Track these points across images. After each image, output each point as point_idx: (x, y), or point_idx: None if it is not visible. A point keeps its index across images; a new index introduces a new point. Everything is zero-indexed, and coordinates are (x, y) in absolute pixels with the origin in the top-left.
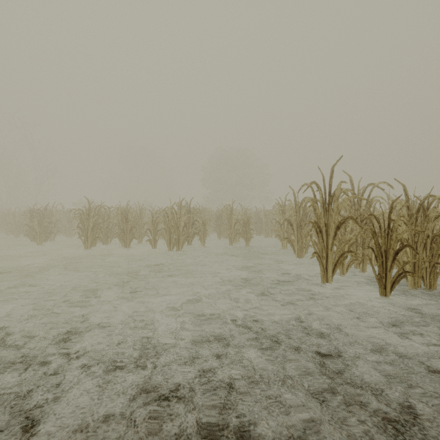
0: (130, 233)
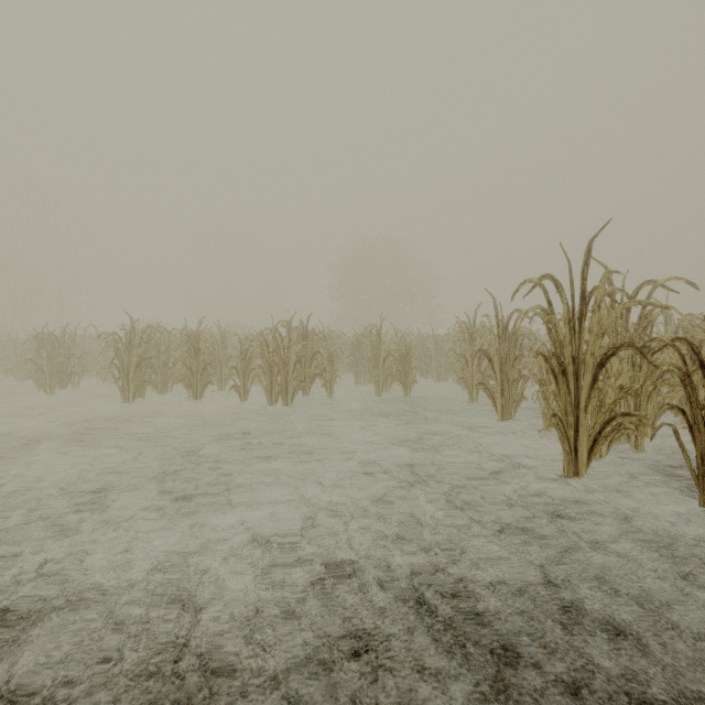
0: (203, 374)
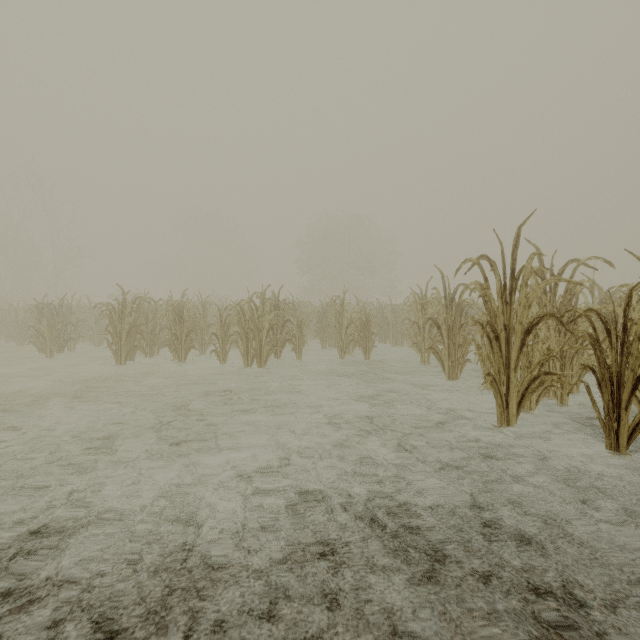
0: (186, 340)
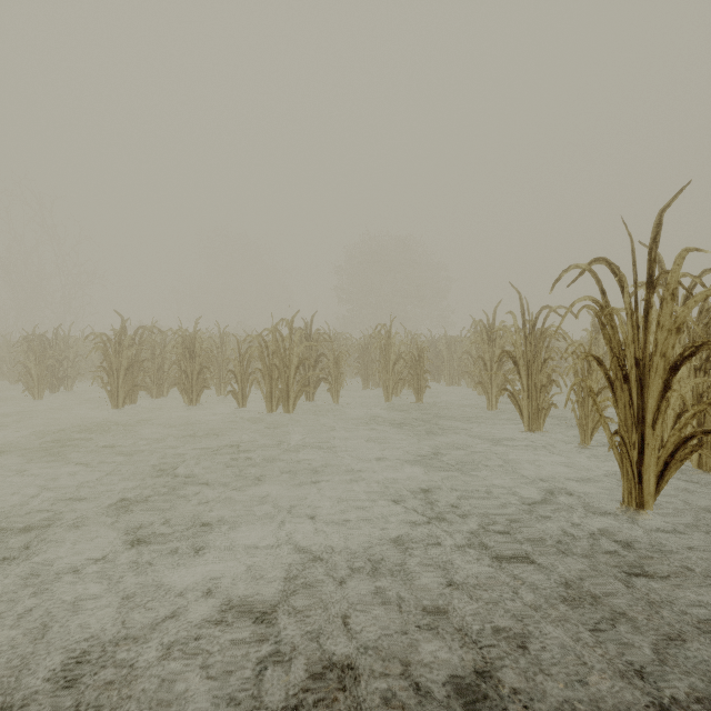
0: (199, 378)
